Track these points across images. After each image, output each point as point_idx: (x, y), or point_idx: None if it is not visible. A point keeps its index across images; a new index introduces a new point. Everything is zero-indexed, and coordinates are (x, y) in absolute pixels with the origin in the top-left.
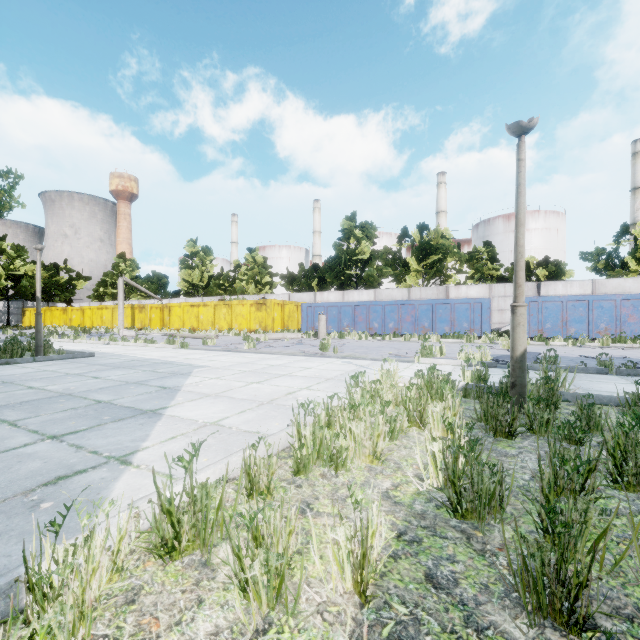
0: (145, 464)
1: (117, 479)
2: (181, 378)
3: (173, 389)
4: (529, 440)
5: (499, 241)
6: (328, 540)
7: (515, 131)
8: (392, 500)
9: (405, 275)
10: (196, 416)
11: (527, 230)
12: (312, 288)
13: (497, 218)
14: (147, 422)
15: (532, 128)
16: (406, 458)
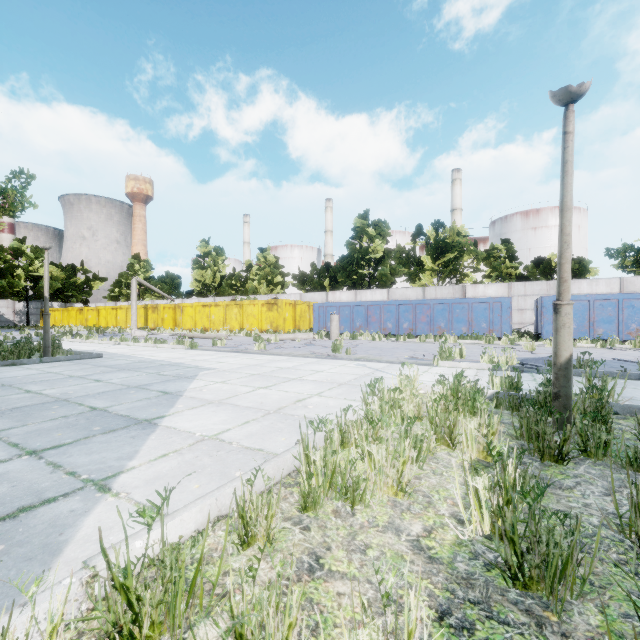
0: (126, 491)
1: (88, 512)
2: (185, 382)
3: (175, 394)
4: (584, 465)
5: (517, 239)
6: (344, 622)
7: (562, 99)
8: (426, 554)
9: (419, 274)
10: (194, 428)
11: (546, 227)
12: (324, 288)
13: (515, 215)
14: (139, 434)
15: (583, 94)
16: (437, 489)
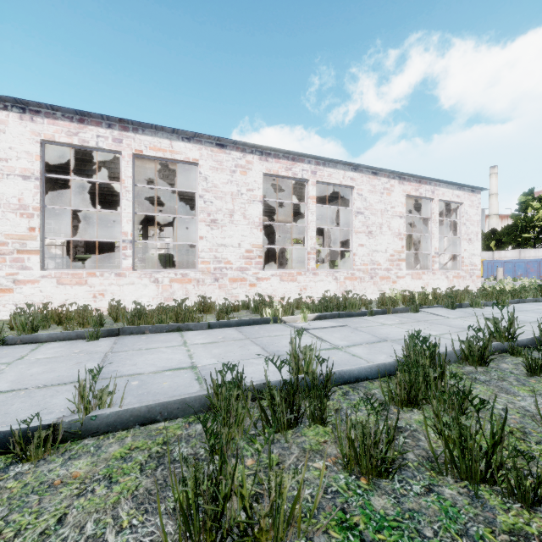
0: None
1: None
2: None
3: None
4: None
5: None
6: None
7: None
8: None
9: None
10: None
11: None
12: (490, 248)
13: None
14: None
15: None
16: None
